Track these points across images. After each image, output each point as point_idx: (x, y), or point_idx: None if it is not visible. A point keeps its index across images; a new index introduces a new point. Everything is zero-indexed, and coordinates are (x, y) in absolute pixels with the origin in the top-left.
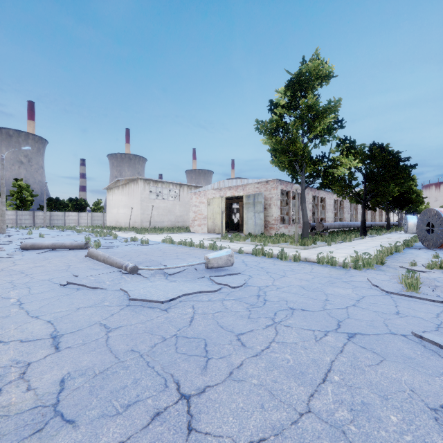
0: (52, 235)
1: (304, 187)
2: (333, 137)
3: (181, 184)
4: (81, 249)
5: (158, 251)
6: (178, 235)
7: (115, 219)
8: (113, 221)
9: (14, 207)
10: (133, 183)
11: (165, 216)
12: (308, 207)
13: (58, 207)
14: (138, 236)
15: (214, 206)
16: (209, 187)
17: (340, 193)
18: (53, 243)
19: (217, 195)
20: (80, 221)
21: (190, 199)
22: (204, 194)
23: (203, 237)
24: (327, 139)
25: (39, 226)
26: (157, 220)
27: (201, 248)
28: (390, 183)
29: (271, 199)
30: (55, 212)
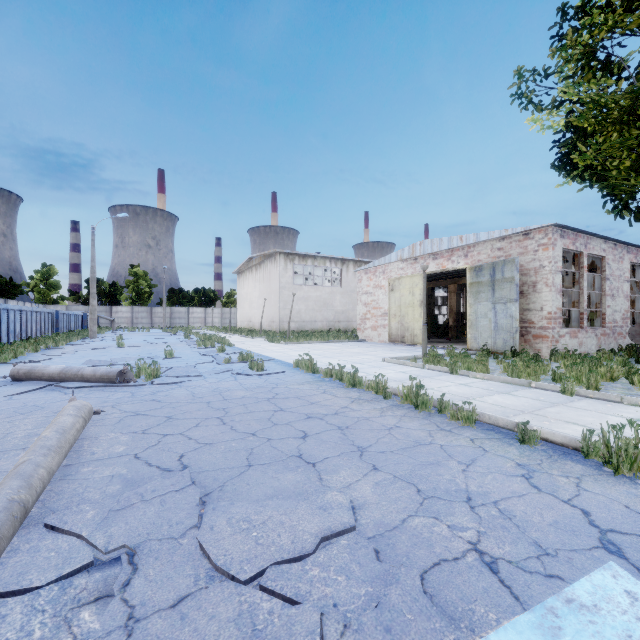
0: (143, 343)
1: None
2: None
3: (343, 259)
4: (109, 385)
5: (263, 403)
6: (335, 347)
7: (248, 316)
8: (244, 320)
9: (131, 301)
10: (269, 261)
11: (318, 312)
12: (621, 289)
13: (181, 301)
14: (265, 347)
15: (403, 292)
16: (392, 258)
17: None
18: (63, 370)
19: (407, 271)
20: (207, 319)
21: (358, 281)
22: (383, 272)
23: (381, 352)
24: None
25: (157, 327)
26: (305, 318)
27: (378, 393)
28: None
29: (538, 270)
30: (177, 308)
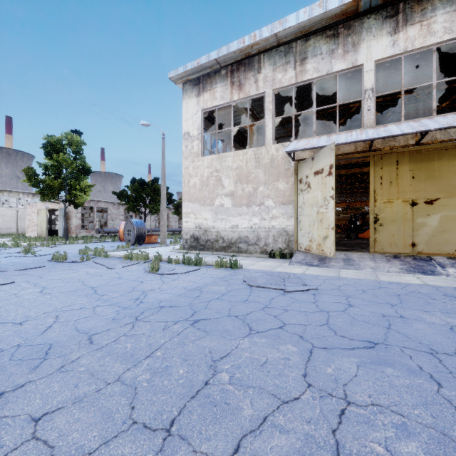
0: None
1: (65, 207)
2: (83, 178)
3: (34, 193)
4: None
5: None
6: None
7: None
8: None
9: None
10: None
11: (14, 223)
12: (119, 218)
13: None
14: None
15: (42, 216)
16: (37, 200)
17: (135, 209)
18: None
19: (43, 207)
20: None
21: (26, 208)
22: (35, 206)
23: None
24: (81, 179)
25: None
26: (2, 227)
27: None
28: (159, 204)
29: (73, 212)
30: None
